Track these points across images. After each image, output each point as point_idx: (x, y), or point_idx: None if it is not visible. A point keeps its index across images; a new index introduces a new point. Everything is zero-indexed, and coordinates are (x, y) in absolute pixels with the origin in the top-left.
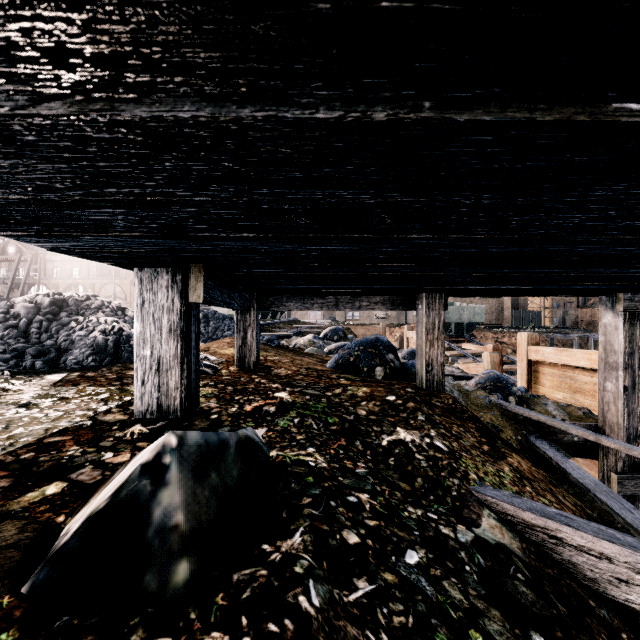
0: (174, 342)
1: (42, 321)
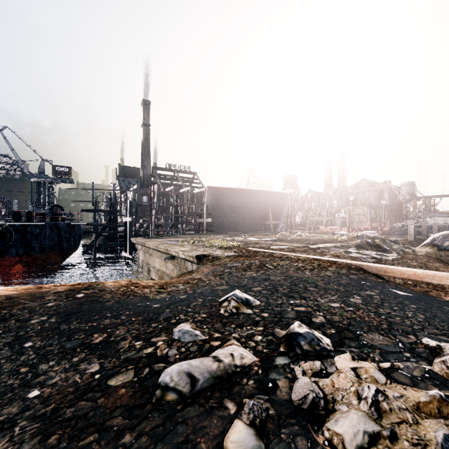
0: (437, 231)
1: (402, 229)
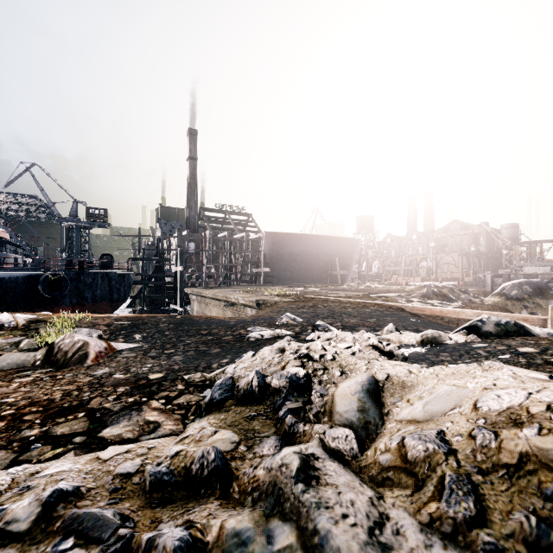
0: None
1: None
